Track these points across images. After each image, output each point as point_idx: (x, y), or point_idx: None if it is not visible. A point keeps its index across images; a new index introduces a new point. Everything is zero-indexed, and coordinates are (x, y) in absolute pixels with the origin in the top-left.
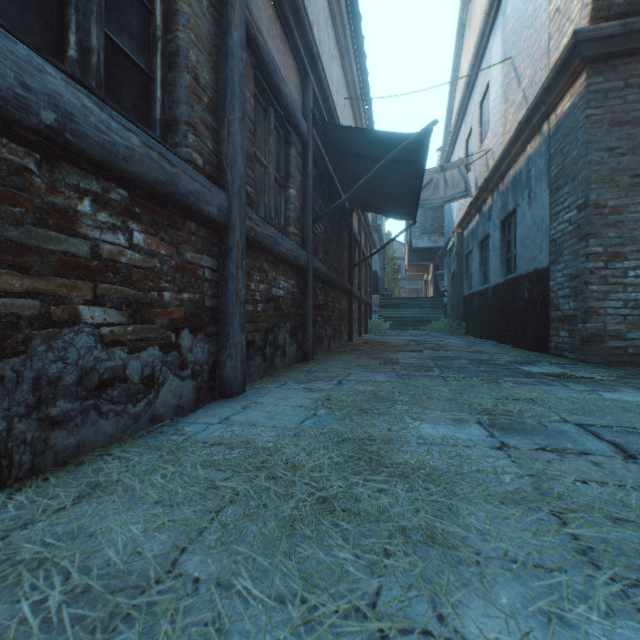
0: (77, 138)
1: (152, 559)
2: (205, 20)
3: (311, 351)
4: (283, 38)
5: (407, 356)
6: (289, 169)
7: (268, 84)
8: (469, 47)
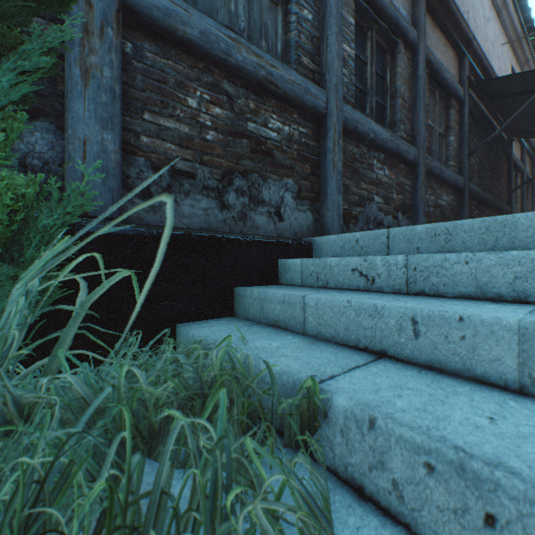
0: (376, 140)
1: None
2: (406, 69)
3: None
4: (444, 43)
5: None
6: (448, 124)
7: (435, 79)
8: None
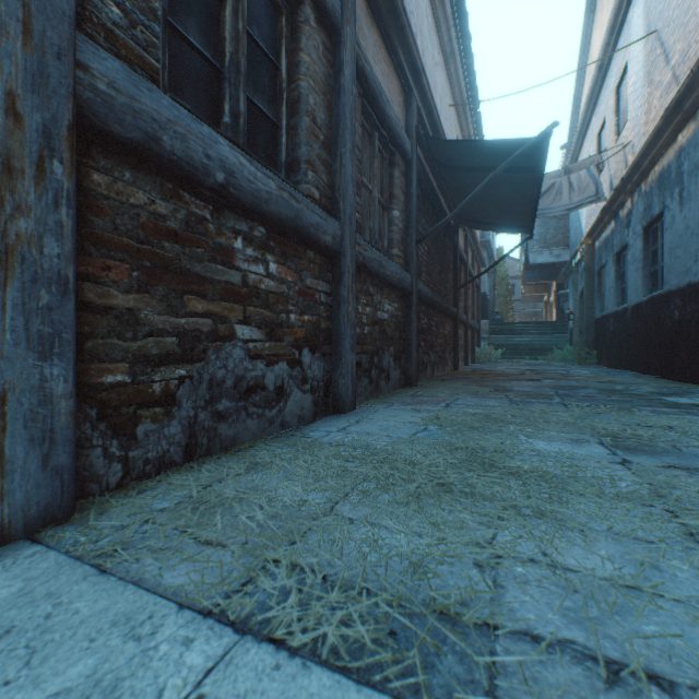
0: (236, 190)
1: (316, 504)
2: (321, 64)
3: (414, 377)
4: (387, 60)
5: (522, 385)
6: (392, 190)
7: (373, 109)
8: (602, 23)
